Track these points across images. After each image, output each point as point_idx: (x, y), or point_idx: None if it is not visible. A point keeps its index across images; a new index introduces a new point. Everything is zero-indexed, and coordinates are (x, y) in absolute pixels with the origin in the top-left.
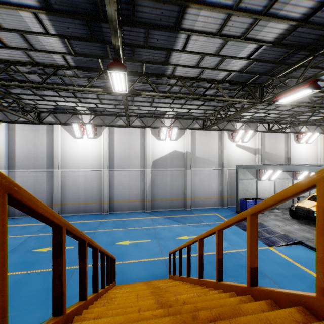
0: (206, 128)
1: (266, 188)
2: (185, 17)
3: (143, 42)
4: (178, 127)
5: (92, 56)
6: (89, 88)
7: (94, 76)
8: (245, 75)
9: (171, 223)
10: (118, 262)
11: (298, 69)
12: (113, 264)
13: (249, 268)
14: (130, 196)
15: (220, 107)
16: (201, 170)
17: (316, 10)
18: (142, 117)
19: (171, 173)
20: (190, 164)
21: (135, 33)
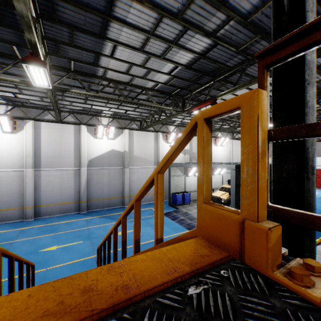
0: (143, 129)
1: (192, 183)
2: (109, 29)
3: (68, 40)
4: (116, 127)
5: (4, 41)
6: (1, 76)
7: (10, 62)
8: (170, 87)
9: (107, 221)
10: (41, 270)
11: (207, 89)
12: (32, 271)
13: (134, 240)
14: (61, 198)
15: (154, 111)
16: (139, 168)
17: (209, 50)
18: (76, 113)
19: (109, 172)
20: (128, 163)
21: (58, 30)
